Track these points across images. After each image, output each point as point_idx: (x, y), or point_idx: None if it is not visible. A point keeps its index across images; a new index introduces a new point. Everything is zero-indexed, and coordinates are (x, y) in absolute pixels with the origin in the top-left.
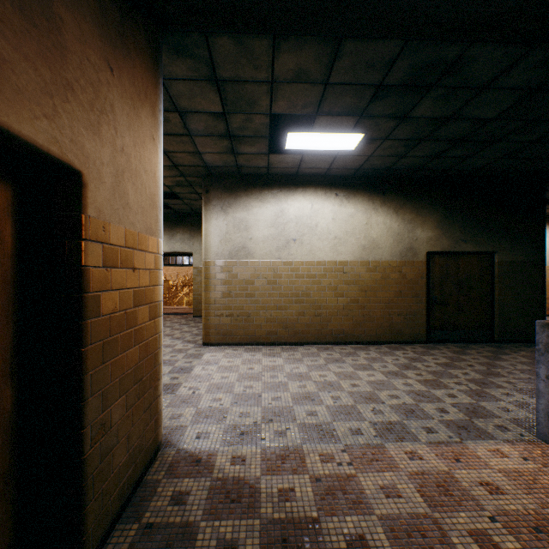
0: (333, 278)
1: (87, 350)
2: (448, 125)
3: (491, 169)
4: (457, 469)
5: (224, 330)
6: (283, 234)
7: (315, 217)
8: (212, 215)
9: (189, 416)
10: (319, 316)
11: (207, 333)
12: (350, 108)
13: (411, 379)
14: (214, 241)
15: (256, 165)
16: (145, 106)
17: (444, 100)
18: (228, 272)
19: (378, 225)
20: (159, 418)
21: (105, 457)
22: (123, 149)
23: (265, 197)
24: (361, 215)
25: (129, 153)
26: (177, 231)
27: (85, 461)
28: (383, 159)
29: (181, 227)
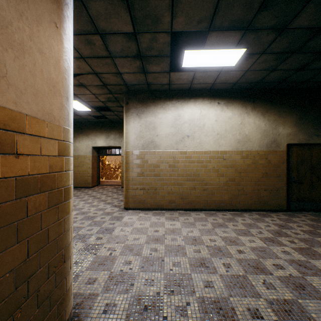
0: (216, 163)
1: None
2: (320, 36)
3: None
4: None
5: (138, 199)
6: (180, 132)
7: (203, 119)
8: (130, 119)
9: (102, 281)
10: (206, 190)
11: (127, 201)
12: (238, 21)
13: (287, 247)
14: (132, 137)
15: (160, 83)
16: None
17: None
18: (141, 159)
19: (249, 124)
20: (64, 298)
21: None
22: None
23: (167, 106)
24: (237, 118)
25: (5, 17)
26: (111, 133)
27: None
28: (256, 73)
29: (114, 130)
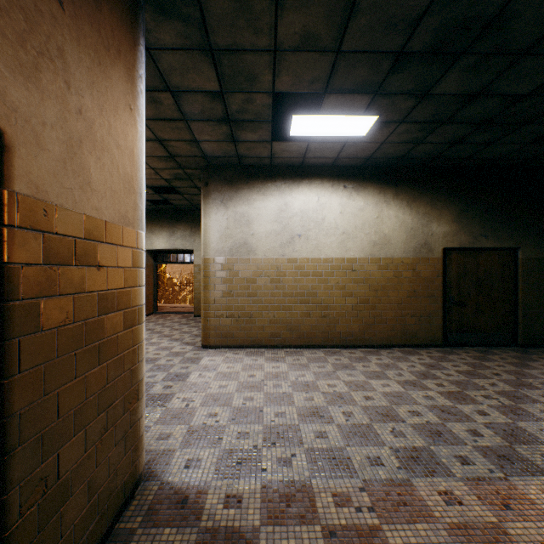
0: (341, 276)
1: (11, 382)
2: (474, 104)
3: (515, 157)
4: (509, 521)
5: (224, 332)
6: (287, 229)
7: (321, 211)
8: (211, 209)
9: (179, 436)
10: (326, 318)
11: (206, 335)
12: (364, 83)
13: (432, 391)
14: (214, 237)
15: (258, 155)
16: (117, 66)
17: (474, 72)
18: (229, 270)
19: (390, 219)
20: (138, 446)
21: (47, 522)
22: (81, 112)
23: (268, 190)
24: (371, 209)
25: (90, 118)
26: (177, 227)
27: (8, 539)
28: (396, 146)
29: (182, 224)
